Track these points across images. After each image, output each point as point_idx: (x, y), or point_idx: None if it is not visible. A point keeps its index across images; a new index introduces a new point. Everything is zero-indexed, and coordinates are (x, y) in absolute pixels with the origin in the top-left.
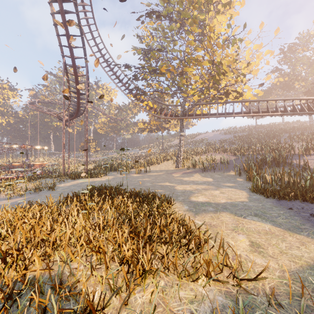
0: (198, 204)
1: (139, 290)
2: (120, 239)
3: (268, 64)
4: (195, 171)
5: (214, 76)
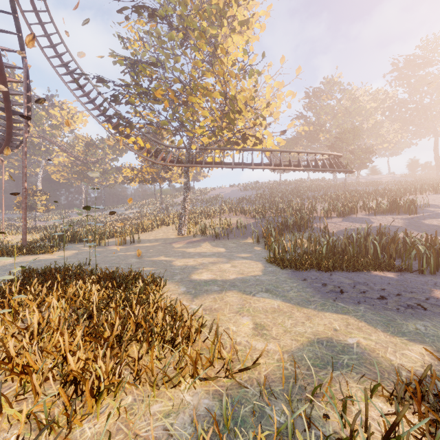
0: (201, 283)
1: (91, 417)
2: (66, 346)
3: (289, 107)
4: (203, 240)
5: (228, 114)
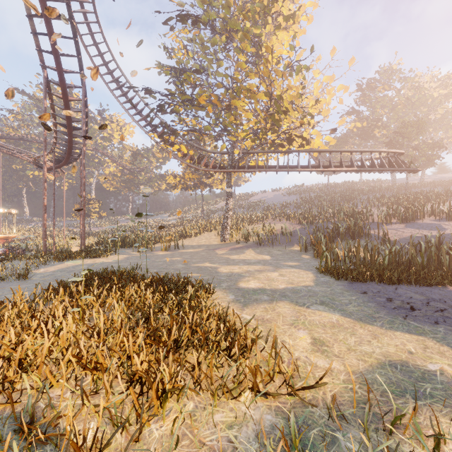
0: (249, 291)
1: (157, 418)
2: (130, 347)
3: (341, 103)
4: (247, 247)
5: (272, 115)
